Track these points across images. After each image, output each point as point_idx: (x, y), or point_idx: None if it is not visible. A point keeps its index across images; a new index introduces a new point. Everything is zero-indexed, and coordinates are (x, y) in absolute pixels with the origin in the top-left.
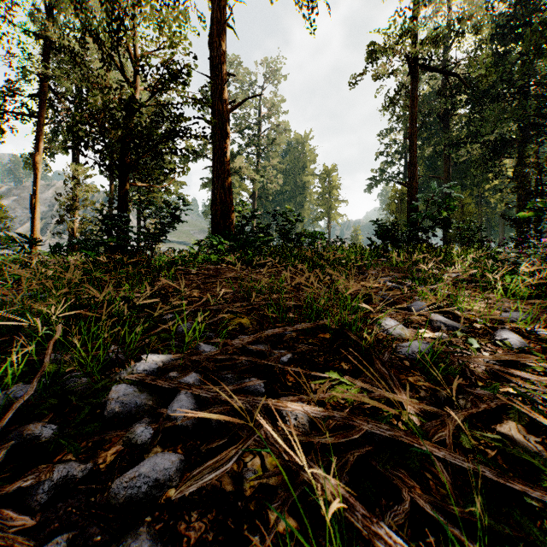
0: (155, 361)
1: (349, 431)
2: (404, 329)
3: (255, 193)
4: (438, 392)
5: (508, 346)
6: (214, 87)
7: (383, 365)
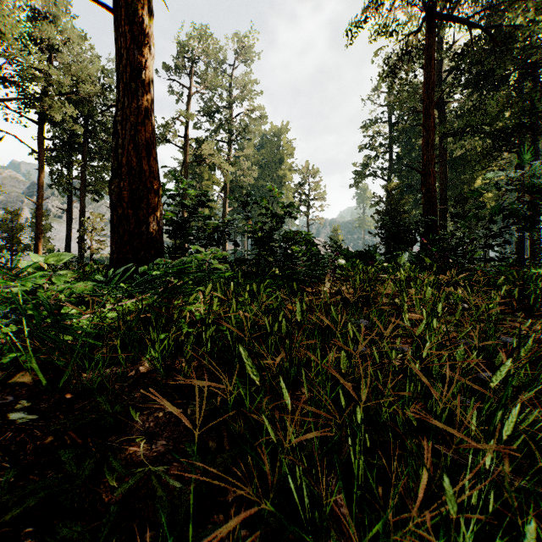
0: None
1: None
2: None
3: (227, 186)
4: None
5: None
6: None
7: None
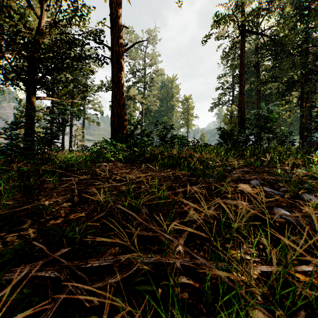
0: None
1: None
2: None
3: (143, 111)
4: None
5: None
6: (113, 34)
7: None
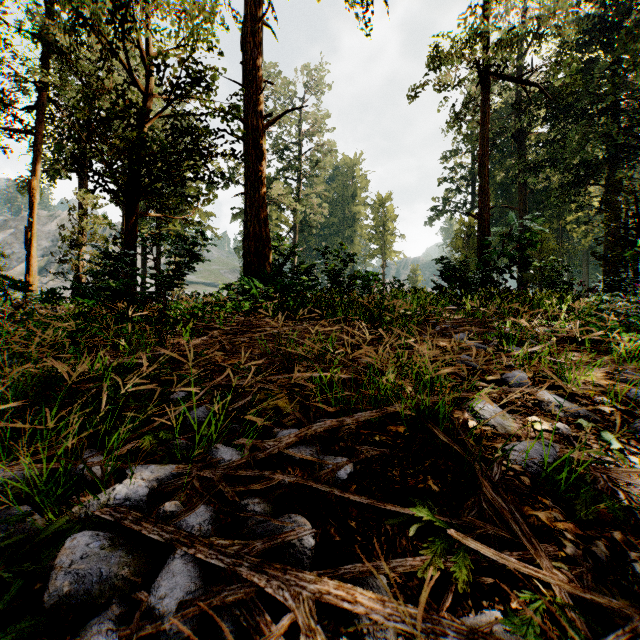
0: (147, 479)
1: None
2: (507, 416)
3: (297, 226)
4: (592, 545)
5: None
6: (247, 97)
7: (495, 490)
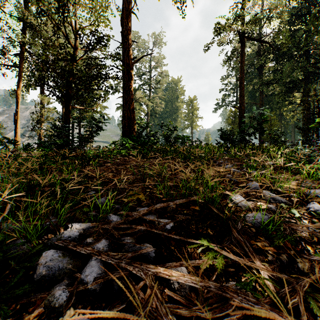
0: (78, 229)
1: (224, 303)
2: (247, 202)
3: (149, 113)
4: (280, 256)
5: (319, 215)
6: (124, 49)
7: (238, 233)
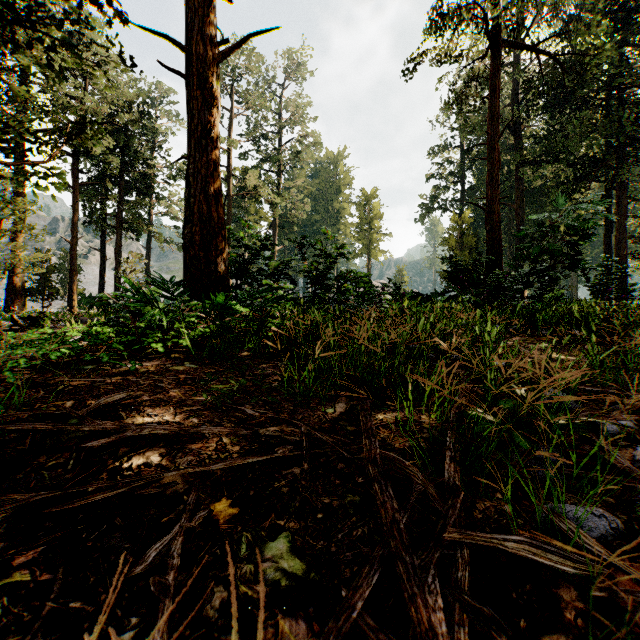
0: None
1: None
2: None
3: (277, 222)
4: None
5: None
6: (189, 11)
7: None
